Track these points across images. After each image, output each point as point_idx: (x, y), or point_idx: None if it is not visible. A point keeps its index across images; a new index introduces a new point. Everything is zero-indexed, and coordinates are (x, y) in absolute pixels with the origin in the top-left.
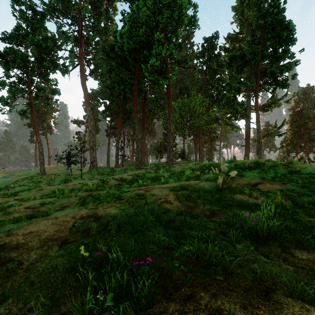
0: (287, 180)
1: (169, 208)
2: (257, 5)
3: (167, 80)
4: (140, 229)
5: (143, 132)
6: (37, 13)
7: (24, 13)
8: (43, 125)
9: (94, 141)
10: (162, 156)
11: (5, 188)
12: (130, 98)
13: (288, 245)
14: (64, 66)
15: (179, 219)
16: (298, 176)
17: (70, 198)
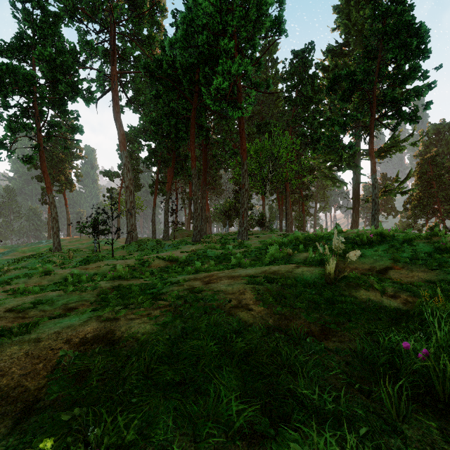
0: (436, 264)
1: (246, 321)
2: (372, 1)
3: (240, 111)
4: (189, 377)
5: (204, 188)
6: (48, 13)
7: (30, 14)
8: (60, 178)
9: (133, 202)
10: (231, 224)
11: None
12: (184, 138)
13: None
14: (88, 91)
15: (267, 347)
16: None
17: (84, 292)
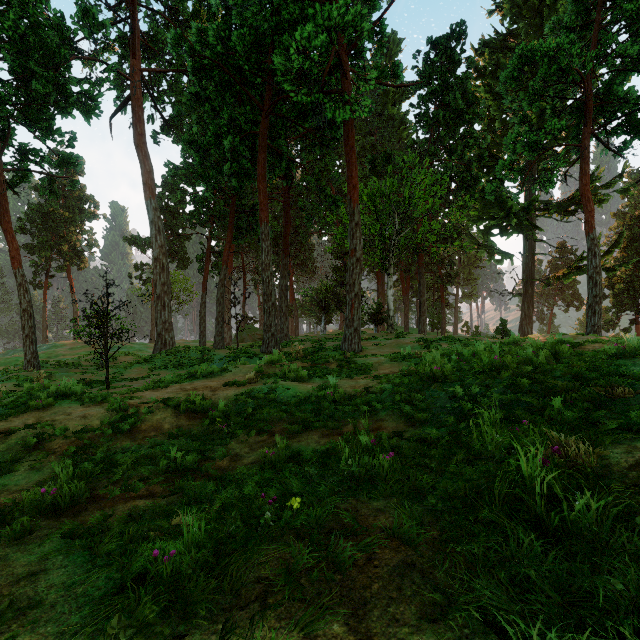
0: None
1: None
2: None
3: (347, 107)
4: None
5: (285, 260)
6: None
7: None
8: (61, 248)
9: (167, 284)
10: (329, 319)
11: None
12: (249, 172)
13: None
14: (88, 96)
15: None
16: None
17: None
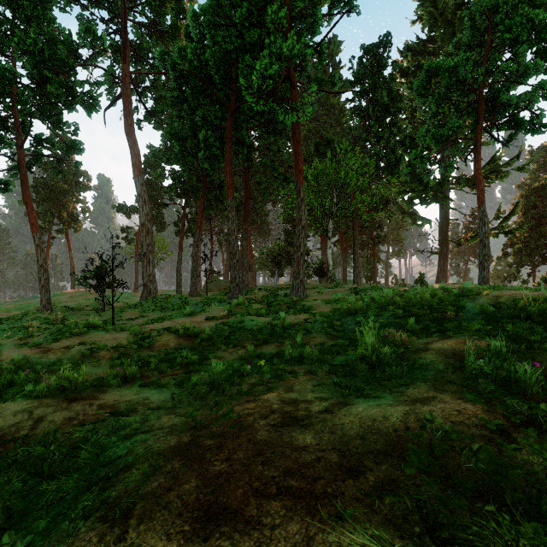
0: None
1: None
2: None
3: (294, 113)
4: None
5: (246, 226)
6: None
7: None
8: (61, 214)
9: (151, 245)
10: (281, 273)
11: None
12: (218, 158)
13: None
14: (89, 95)
15: None
16: None
17: None
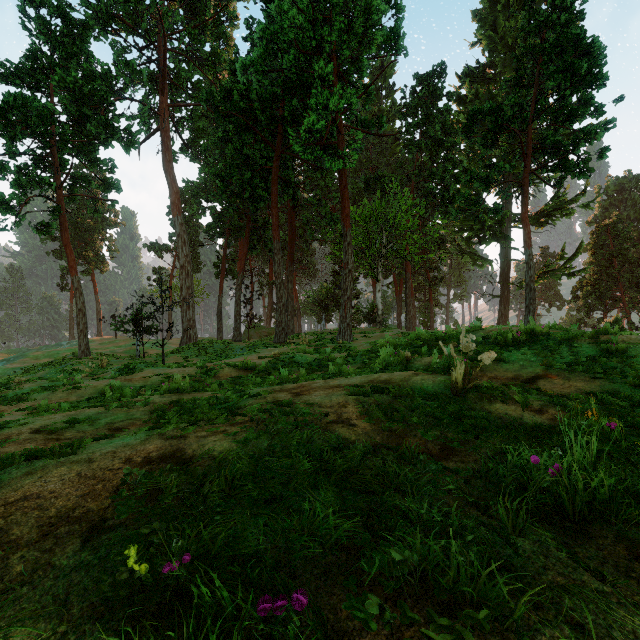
0: (601, 371)
1: (348, 438)
2: (525, 6)
3: (341, 160)
4: (279, 494)
5: (291, 268)
6: (72, 23)
7: (47, 23)
8: (87, 254)
9: (191, 288)
10: (329, 318)
11: (3, 384)
12: (263, 199)
13: (639, 538)
14: (128, 132)
15: (372, 465)
16: (623, 361)
17: (132, 409)
